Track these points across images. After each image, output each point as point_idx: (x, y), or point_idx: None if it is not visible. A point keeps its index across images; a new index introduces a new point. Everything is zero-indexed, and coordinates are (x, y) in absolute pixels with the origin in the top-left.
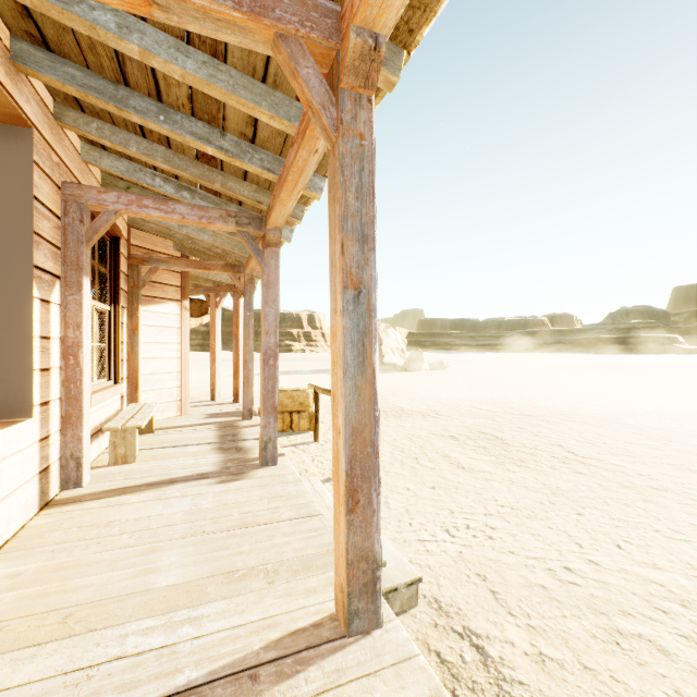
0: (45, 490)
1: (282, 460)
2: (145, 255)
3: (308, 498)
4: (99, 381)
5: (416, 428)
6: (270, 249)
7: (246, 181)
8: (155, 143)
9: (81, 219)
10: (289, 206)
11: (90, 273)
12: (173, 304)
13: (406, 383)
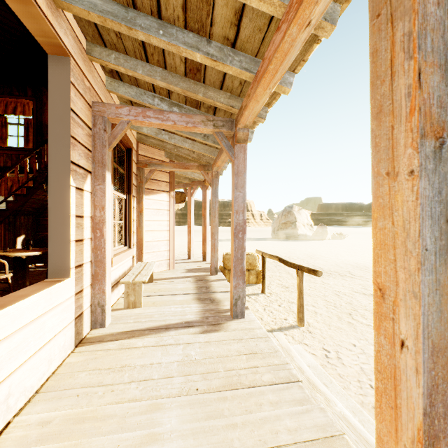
0: (79, 331)
1: (247, 313)
2: (147, 161)
3: (281, 358)
4: (119, 247)
5: (339, 286)
6: (239, 145)
7: (222, 90)
8: (155, 66)
9: (104, 128)
10: (261, 102)
11: (112, 171)
12: (165, 194)
13: (317, 249)
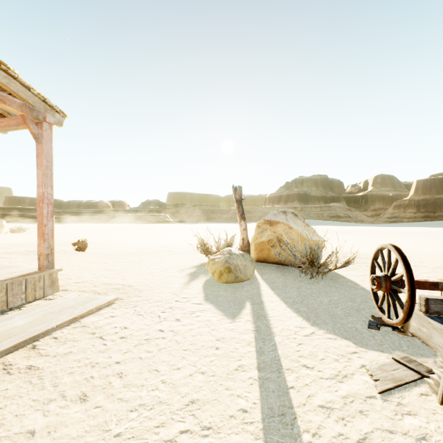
0: None
1: None
2: None
3: None
4: None
5: None
6: None
7: None
8: None
9: None
10: None
11: None
12: None
13: None
